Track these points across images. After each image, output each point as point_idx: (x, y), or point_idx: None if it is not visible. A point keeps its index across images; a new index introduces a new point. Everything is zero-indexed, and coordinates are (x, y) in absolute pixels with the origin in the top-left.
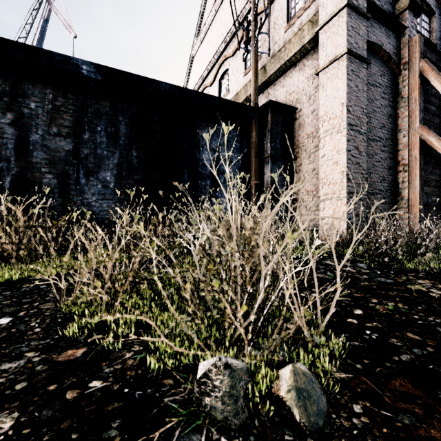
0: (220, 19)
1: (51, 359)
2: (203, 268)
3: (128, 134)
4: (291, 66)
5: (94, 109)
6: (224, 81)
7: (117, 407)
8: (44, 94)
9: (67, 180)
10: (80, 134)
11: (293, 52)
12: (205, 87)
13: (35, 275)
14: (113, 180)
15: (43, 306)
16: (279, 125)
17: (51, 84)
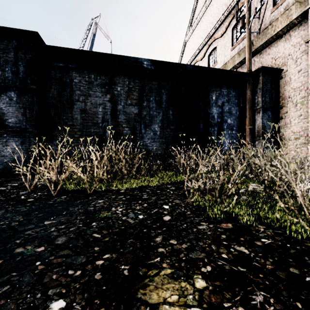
0: (209, 12)
1: (219, 226)
2: (298, 183)
3: (167, 100)
4: (277, 38)
5: (149, 87)
6: (212, 56)
7: (295, 252)
8: (124, 81)
9: (135, 131)
10: (141, 103)
11: (280, 28)
12: (196, 62)
13: (142, 185)
14: (159, 130)
15: (176, 201)
16: (268, 83)
17: (127, 75)
